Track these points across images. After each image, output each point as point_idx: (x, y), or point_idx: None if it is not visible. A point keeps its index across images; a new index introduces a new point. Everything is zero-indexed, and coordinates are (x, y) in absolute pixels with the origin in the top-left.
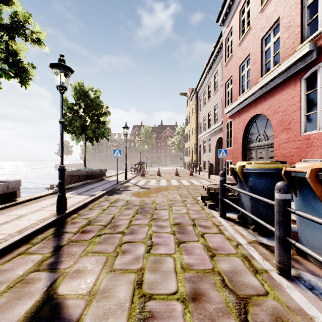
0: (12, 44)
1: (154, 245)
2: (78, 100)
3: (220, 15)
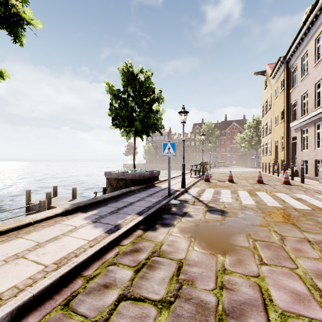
0: None
1: None
2: (126, 87)
3: None
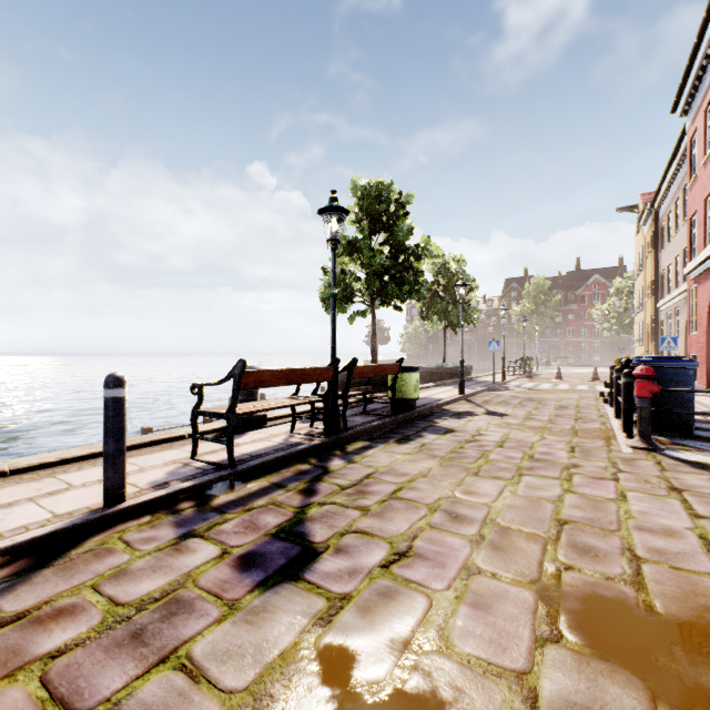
0: (416, 263)
1: (538, 409)
2: (436, 277)
3: (675, 105)
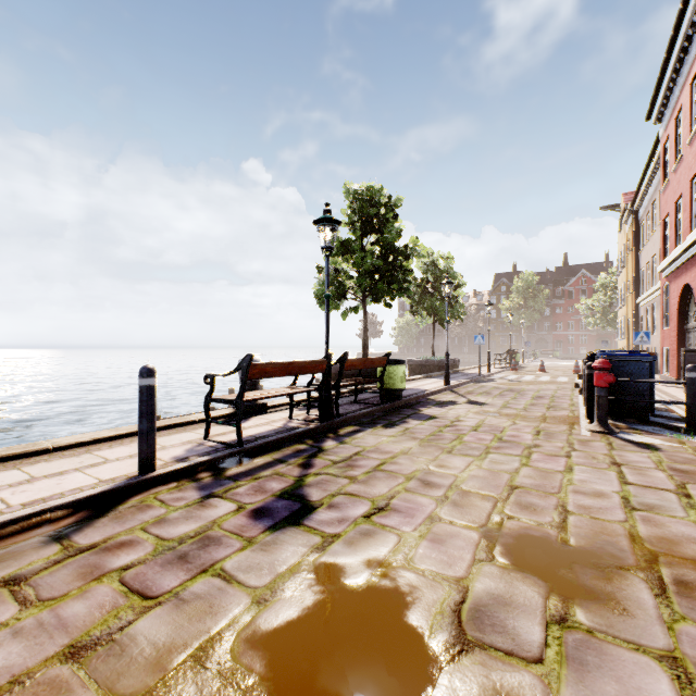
0: (405, 262)
1: (516, 398)
2: (425, 274)
3: (649, 113)
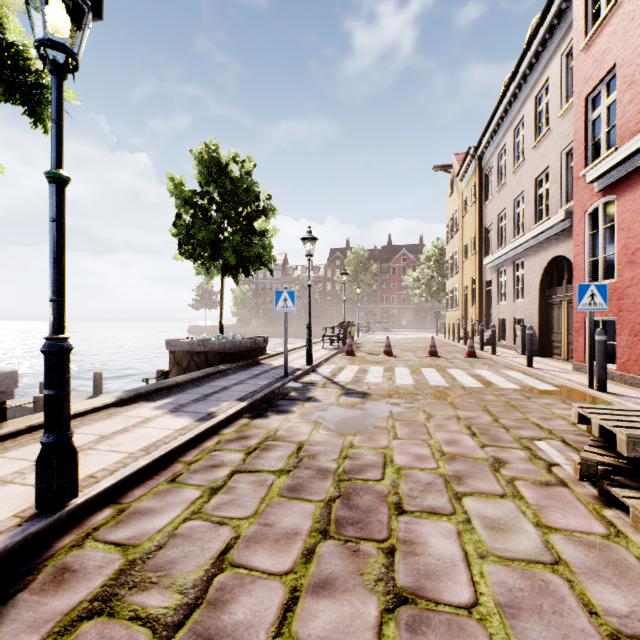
0: None
1: None
2: (206, 186)
3: None
